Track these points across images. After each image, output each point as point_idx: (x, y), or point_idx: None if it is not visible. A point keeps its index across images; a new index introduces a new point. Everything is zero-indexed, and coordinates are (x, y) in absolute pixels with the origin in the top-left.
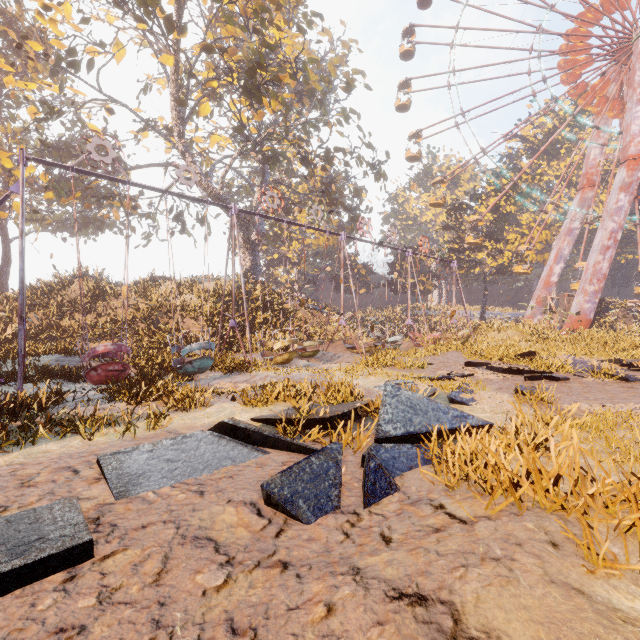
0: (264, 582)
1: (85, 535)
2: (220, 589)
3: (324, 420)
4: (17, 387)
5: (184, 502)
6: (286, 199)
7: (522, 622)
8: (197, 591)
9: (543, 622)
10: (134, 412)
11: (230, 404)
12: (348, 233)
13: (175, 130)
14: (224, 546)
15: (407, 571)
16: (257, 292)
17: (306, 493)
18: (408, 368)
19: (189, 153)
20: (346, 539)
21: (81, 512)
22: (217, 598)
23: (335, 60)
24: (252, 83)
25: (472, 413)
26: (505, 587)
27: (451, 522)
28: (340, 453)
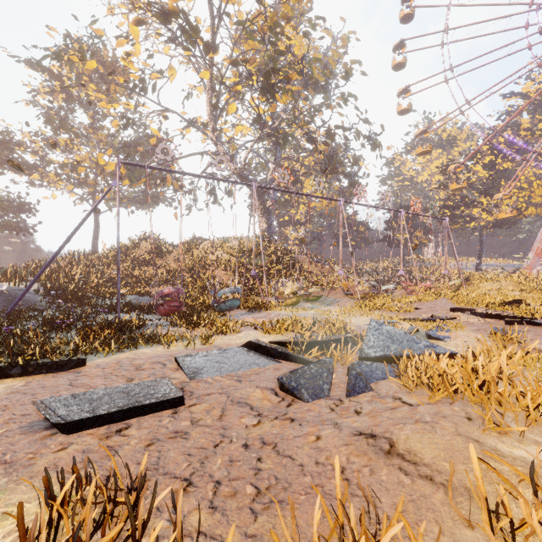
0: (280, 425)
1: (179, 393)
2: (255, 426)
3: (321, 343)
4: (117, 315)
5: (230, 385)
6: (294, 171)
7: (431, 449)
8: (242, 425)
9: (444, 450)
10: (190, 334)
11: (253, 332)
12: (348, 196)
13: (210, 126)
14: (256, 408)
15: (367, 424)
16: (271, 249)
17: (307, 385)
18: (396, 311)
19: (220, 142)
20: (332, 412)
21: (173, 384)
22: (254, 429)
23: (335, 55)
24: (268, 84)
25: (445, 347)
26: (426, 434)
27: (403, 405)
28: (331, 364)
